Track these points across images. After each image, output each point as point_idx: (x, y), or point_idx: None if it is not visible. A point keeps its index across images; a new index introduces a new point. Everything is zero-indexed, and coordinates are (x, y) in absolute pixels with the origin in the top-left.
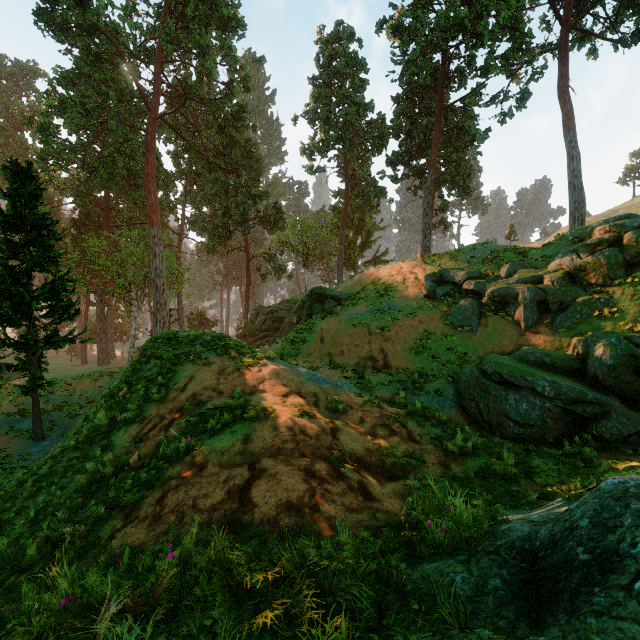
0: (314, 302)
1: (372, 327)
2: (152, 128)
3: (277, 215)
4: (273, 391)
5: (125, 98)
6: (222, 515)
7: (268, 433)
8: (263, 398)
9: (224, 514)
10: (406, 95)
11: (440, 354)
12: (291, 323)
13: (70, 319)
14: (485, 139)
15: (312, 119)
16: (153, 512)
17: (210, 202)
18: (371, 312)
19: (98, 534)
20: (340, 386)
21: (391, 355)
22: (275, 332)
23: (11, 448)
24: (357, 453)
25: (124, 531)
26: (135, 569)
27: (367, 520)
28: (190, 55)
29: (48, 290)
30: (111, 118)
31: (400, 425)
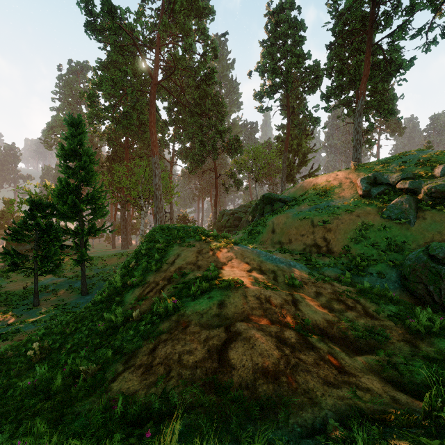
0: (265, 204)
1: (315, 221)
2: (153, 90)
3: (237, 144)
4: (239, 267)
5: (137, 74)
6: (203, 373)
7: (239, 300)
8: (232, 272)
9: (205, 373)
10: (338, 42)
11: (379, 242)
12: (247, 221)
13: (103, 217)
14: (410, 66)
15: (262, 72)
16: (146, 361)
17: (191, 138)
18: (313, 209)
19: (104, 374)
20: (293, 266)
21: (333, 243)
22: (235, 228)
23: (69, 299)
24: (319, 324)
25: (123, 376)
26: (128, 417)
27: (349, 398)
28: (178, 39)
29: (90, 197)
30: (129, 87)
31: (354, 301)
